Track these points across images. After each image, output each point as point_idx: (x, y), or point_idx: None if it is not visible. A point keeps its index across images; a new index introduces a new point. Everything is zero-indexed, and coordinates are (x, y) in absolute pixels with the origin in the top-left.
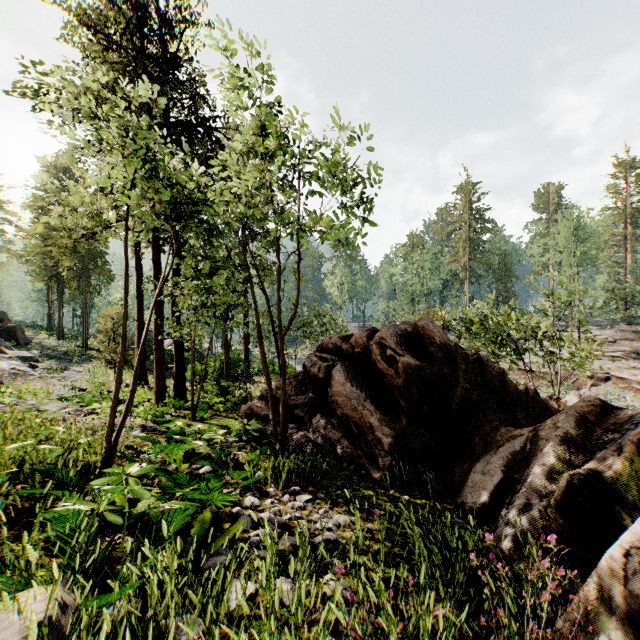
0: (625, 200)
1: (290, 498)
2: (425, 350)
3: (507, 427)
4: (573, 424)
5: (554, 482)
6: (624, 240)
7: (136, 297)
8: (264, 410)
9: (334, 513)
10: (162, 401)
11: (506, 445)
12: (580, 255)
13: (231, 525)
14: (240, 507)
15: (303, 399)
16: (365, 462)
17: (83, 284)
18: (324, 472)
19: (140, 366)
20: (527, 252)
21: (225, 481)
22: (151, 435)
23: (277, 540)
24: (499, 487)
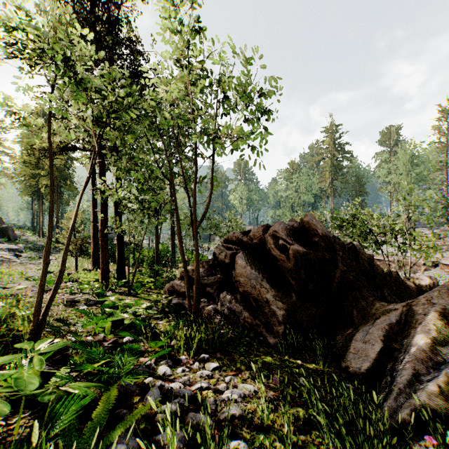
0: (446, 136)
1: (199, 366)
2: (310, 240)
3: (381, 302)
4: (448, 301)
5: (437, 353)
6: (446, 165)
7: (92, 205)
8: (183, 288)
9: (239, 381)
10: (106, 281)
11: (382, 318)
12: (414, 176)
13: (140, 399)
14: (153, 377)
15: (213, 279)
16: (262, 330)
17: (56, 197)
18: (229, 339)
19: (95, 255)
20: (375, 174)
21: (144, 349)
22: (92, 307)
23: (184, 416)
24: (380, 355)
